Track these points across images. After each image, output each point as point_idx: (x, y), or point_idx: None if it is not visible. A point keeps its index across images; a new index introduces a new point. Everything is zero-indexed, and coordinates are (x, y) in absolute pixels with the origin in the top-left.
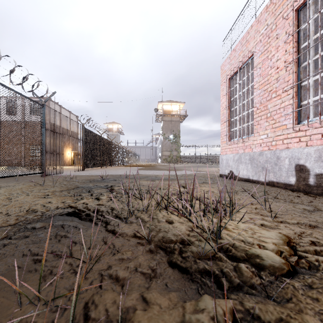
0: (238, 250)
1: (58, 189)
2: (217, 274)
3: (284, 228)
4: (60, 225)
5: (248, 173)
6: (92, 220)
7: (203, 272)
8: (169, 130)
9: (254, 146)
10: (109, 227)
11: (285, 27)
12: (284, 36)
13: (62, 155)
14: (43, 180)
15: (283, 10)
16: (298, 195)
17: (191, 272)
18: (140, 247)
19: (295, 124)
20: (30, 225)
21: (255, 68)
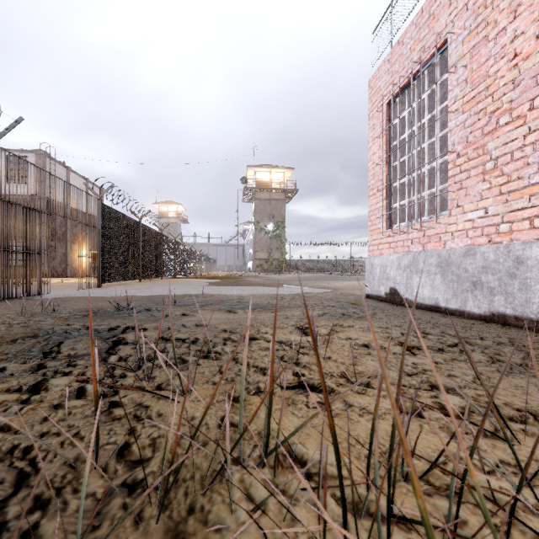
0: None
1: None
2: None
3: None
4: None
5: (434, 295)
6: None
7: None
8: (267, 216)
9: (450, 235)
10: None
11: None
12: None
13: (72, 257)
14: None
15: None
16: None
17: None
18: None
19: None
20: None
21: (451, 70)
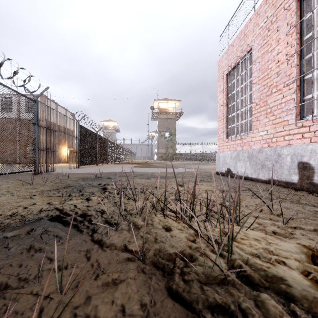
0: (255, 269)
1: (48, 188)
2: (233, 311)
3: (302, 237)
4: (38, 233)
5: (246, 171)
6: (77, 226)
7: (214, 308)
8: (165, 128)
9: (253, 143)
10: (95, 236)
11: (287, 18)
12: (286, 28)
13: (58, 152)
14: (34, 178)
15: (284, 1)
16: (302, 195)
17: (198, 309)
18: (130, 264)
19: (298, 120)
20: (1, 234)
21: (253, 63)
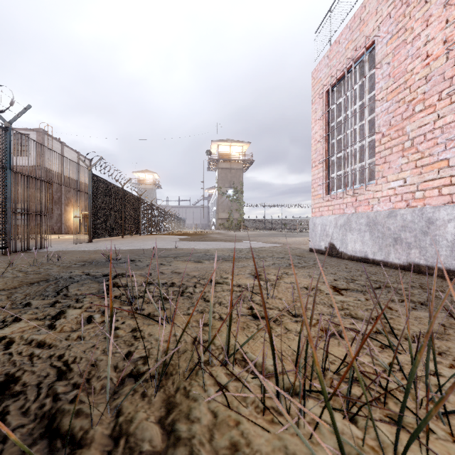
0: None
1: None
2: None
3: None
4: None
5: (364, 249)
6: None
7: None
8: (228, 183)
9: (377, 200)
10: None
11: None
12: None
13: (66, 217)
14: None
15: None
16: None
17: None
18: None
19: None
20: None
21: (378, 66)
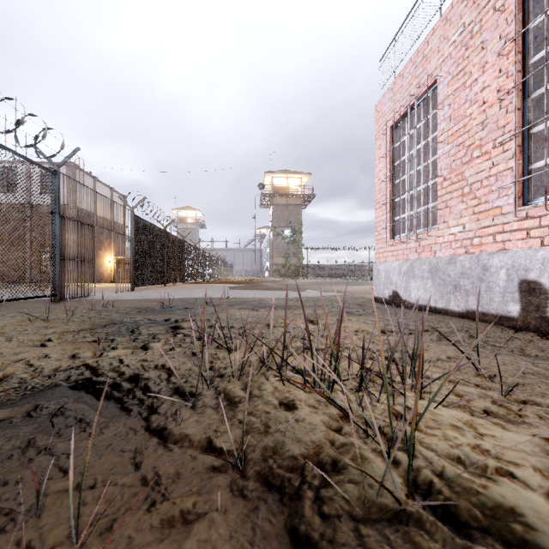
0: (458, 490)
1: (75, 326)
2: None
3: (540, 421)
4: (48, 415)
5: (426, 296)
6: (122, 401)
7: None
8: (284, 222)
9: (439, 246)
10: (154, 420)
11: (500, 26)
12: (498, 44)
13: (98, 263)
14: (52, 309)
15: None
16: (529, 339)
17: None
18: (218, 479)
19: (519, 206)
20: None
21: (439, 106)
